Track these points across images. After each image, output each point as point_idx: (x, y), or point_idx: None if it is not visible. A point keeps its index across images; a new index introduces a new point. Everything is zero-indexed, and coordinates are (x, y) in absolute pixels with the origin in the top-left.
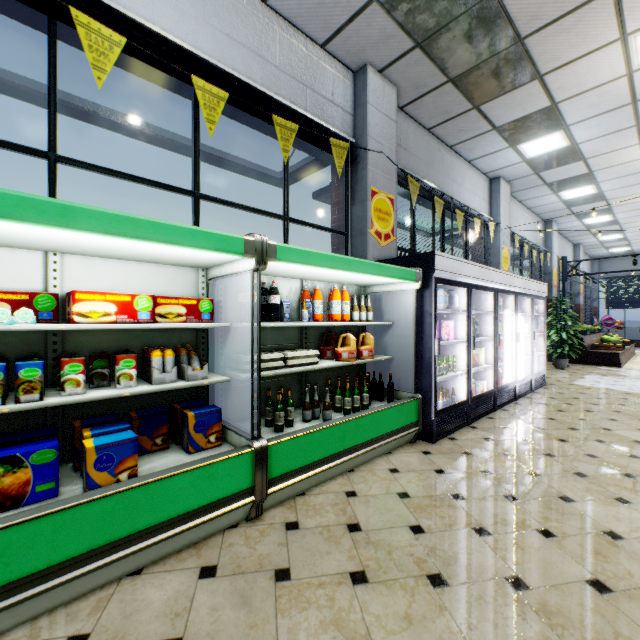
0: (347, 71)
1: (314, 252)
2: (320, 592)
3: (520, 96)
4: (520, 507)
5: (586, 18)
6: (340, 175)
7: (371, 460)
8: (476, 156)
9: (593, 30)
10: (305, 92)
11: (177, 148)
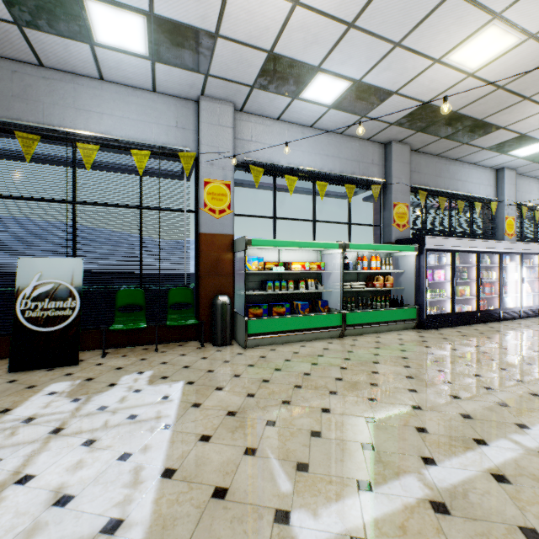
0: (380, 145)
1: (363, 244)
2: (364, 348)
3: (494, 135)
4: (450, 345)
5: (517, 108)
6: (376, 201)
7: (389, 331)
8: (477, 161)
9: (526, 110)
10: (358, 164)
11: (298, 192)
